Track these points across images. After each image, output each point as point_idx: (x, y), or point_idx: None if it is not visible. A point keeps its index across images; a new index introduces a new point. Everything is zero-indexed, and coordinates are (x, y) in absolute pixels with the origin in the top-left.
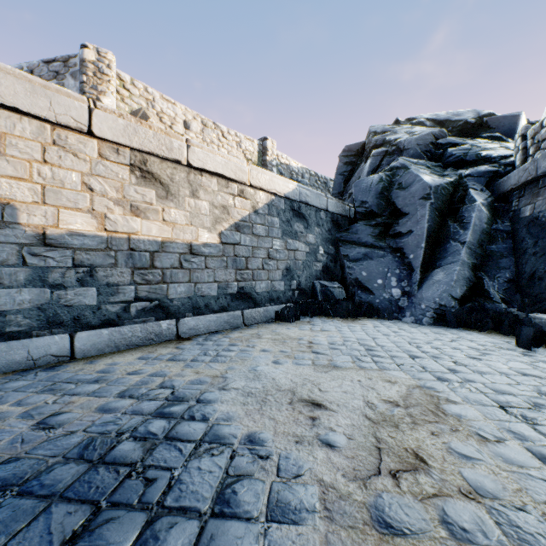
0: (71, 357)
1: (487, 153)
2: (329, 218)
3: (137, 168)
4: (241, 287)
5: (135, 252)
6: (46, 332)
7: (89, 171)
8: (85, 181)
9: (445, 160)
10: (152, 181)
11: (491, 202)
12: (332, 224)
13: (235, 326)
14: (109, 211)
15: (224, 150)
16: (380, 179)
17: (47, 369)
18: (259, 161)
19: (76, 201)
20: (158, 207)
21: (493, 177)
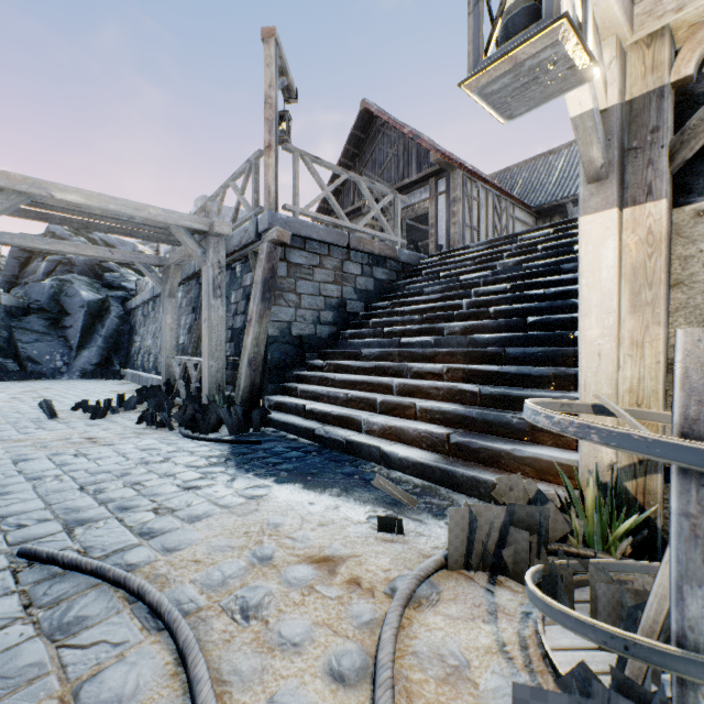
0: None
1: (125, 285)
2: (4, 310)
3: None
4: None
5: None
6: None
7: None
8: None
9: (103, 281)
10: None
11: (123, 314)
12: (6, 314)
13: None
14: None
15: None
16: (53, 286)
17: None
18: None
19: None
20: None
21: (126, 300)
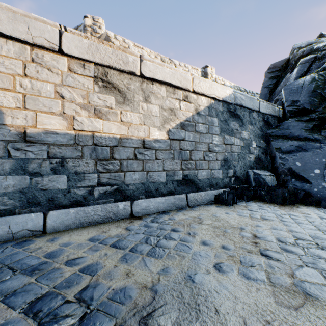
0: (43, 232)
1: None
2: (261, 118)
3: (100, 79)
4: (185, 175)
5: (97, 147)
6: (26, 210)
7: (60, 82)
8: (58, 90)
9: None
10: (111, 89)
11: None
12: (263, 123)
13: (180, 207)
14: (77, 114)
15: None
16: (312, 79)
17: (16, 244)
18: None
19: (50, 106)
20: (116, 110)
21: None
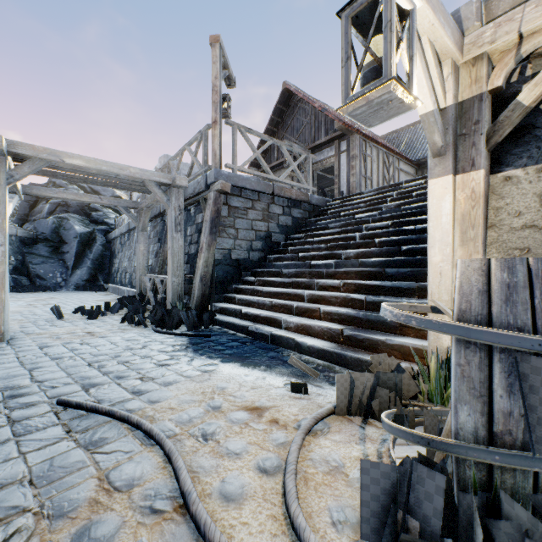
0: None
1: (107, 221)
2: (19, 240)
3: None
4: None
5: None
6: None
7: None
8: None
9: (91, 218)
10: None
11: (105, 243)
12: (21, 243)
13: None
14: None
15: None
16: (54, 222)
17: None
18: None
19: None
20: None
21: (107, 232)
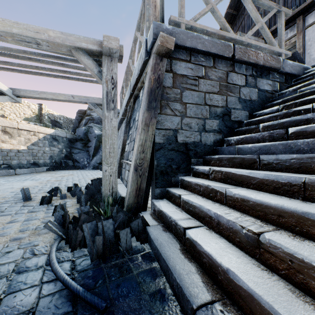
0: None
1: None
2: (68, 140)
3: (3, 131)
4: (34, 161)
5: (3, 152)
6: None
7: None
8: None
9: None
10: (7, 133)
11: None
12: (69, 142)
13: (33, 172)
14: None
15: (22, 109)
16: (85, 129)
17: None
18: (39, 113)
19: None
20: (9, 140)
21: None
